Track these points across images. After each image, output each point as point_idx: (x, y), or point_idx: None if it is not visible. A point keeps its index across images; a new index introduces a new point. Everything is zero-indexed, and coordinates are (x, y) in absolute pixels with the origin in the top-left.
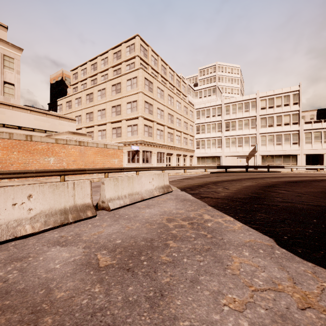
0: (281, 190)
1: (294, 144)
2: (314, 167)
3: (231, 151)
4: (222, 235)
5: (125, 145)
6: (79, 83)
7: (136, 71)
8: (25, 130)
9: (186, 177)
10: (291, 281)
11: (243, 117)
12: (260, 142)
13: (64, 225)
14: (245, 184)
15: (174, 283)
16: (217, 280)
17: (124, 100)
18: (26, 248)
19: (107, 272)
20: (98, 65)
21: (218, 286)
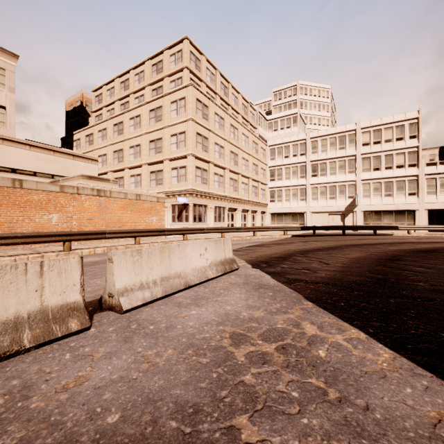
0: (415, 266)
1: (410, 196)
2: (442, 228)
3: (319, 205)
4: (362, 392)
5: (168, 196)
6: (103, 108)
7: (184, 88)
8: (22, 174)
9: (258, 243)
10: None
11: (336, 157)
12: (361, 193)
13: (10, 357)
14: (350, 254)
15: None
16: None
17: (167, 131)
18: None
19: None
20: (130, 82)
21: None
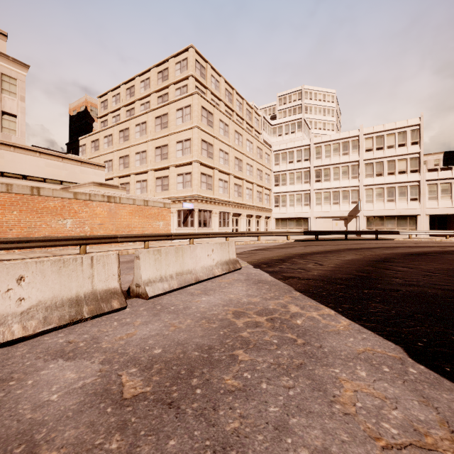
0: (399, 266)
1: (412, 201)
2: (441, 233)
3: (323, 210)
4: (320, 340)
5: (174, 202)
6: (109, 114)
7: (190, 96)
8: (33, 181)
9: (261, 247)
10: (446, 428)
11: (340, 162)
12: (364, 198)
13: (75, 323)
14: (345, 257)
15: (247, 432)
16: (320, 425)
17: (173, 138)
18: (9, 364)
19: (134, 409)
20: (135, 89)
21: (322, 438)
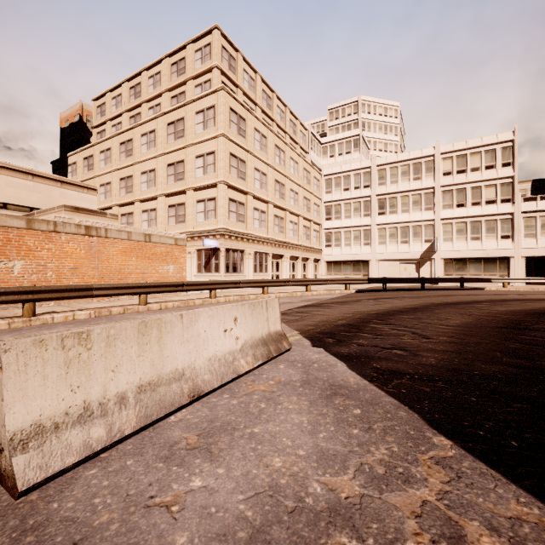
0: None
1: (503, 239)
2: None
3: (388, 251)
4: None
5: (192, 238)
6: (107, 122)
7: (214, 94)
8: None
9: (313, 302)
10: None
11: (410, 189)
12: (441, 235)
13: None
14: (450, 320)
15: None
16: None
17: (191, 151)
18: None
19: None
20: (142, 88)
21: None
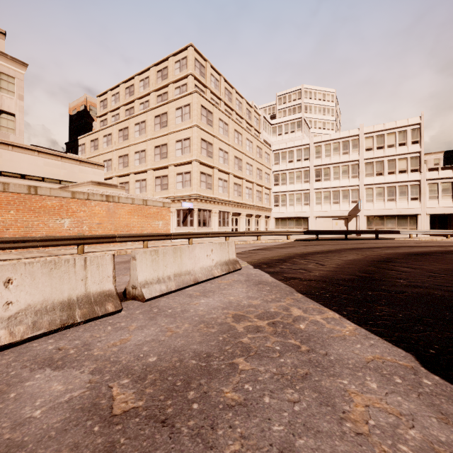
0: (402, 266)
1: (413, 200)
2: (442, 232)
3: (323, 210)
4: (325, 347)
5: (173, 201)
6: (108, 114)
7: (189, 95)
8: (31, 180)
9: (261, 247)
10: None
11: (340, 162)
12: (364, 198)
13: (67, 328)
14: (347, 257)
15: None
16: (330, 448)
17: (172, 137)
18: None
19: (124, 427)
20: (135, 88)
21: None
